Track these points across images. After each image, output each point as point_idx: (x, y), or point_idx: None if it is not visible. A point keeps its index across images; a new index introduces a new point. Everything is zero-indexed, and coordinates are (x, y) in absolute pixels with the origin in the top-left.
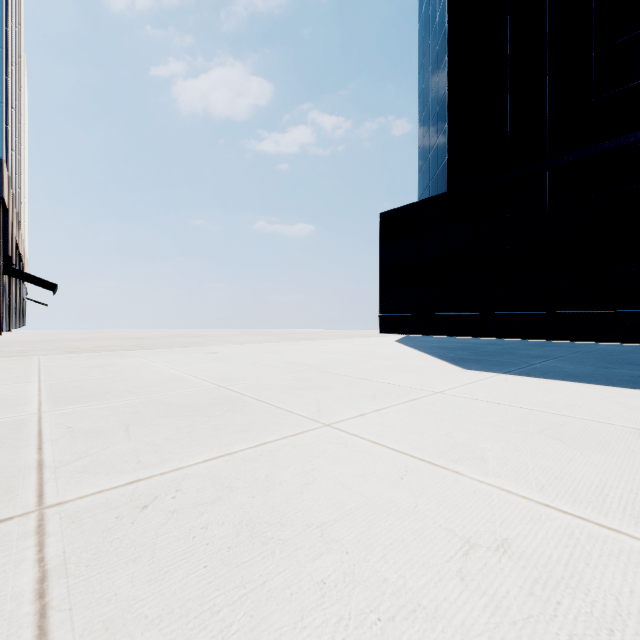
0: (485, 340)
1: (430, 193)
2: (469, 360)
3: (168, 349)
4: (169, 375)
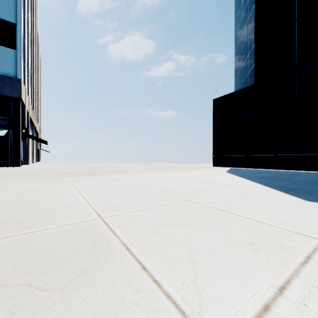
0: (285, 172)
1: (242, 86)
2: (296, 190)
3: (91, 176)
4: (71, 200)
